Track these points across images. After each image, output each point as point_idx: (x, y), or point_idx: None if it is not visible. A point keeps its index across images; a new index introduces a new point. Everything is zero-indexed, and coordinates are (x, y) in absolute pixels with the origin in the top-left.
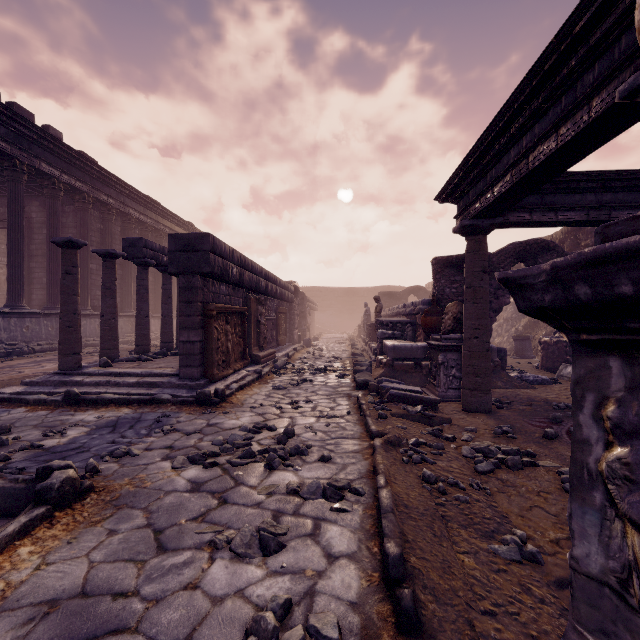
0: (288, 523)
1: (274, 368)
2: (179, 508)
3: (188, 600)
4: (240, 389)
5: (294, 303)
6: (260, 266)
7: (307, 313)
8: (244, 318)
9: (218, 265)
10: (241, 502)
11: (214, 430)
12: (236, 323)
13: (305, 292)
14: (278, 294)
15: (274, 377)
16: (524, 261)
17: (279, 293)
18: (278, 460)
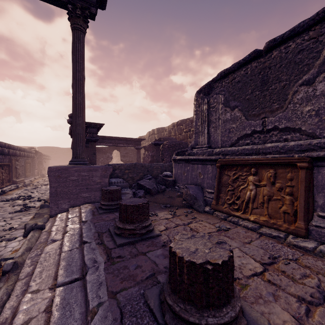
0: (28, 203)
1: (24, 185)
2: (3, 205)
3: (11, 209)
4: (10, 191)
5: (35, 158)
6: (17, 146)
7: (43, 161)
8: (9, 167)
9: (0, 150)
10: (18, 203)
11: (5, 198)
12: (6, 169)
13: (44, 149)
14: (26, 155)
15: (24, 188)
16: (117, 149)
17: (26, 155)
18: (26, 198)
